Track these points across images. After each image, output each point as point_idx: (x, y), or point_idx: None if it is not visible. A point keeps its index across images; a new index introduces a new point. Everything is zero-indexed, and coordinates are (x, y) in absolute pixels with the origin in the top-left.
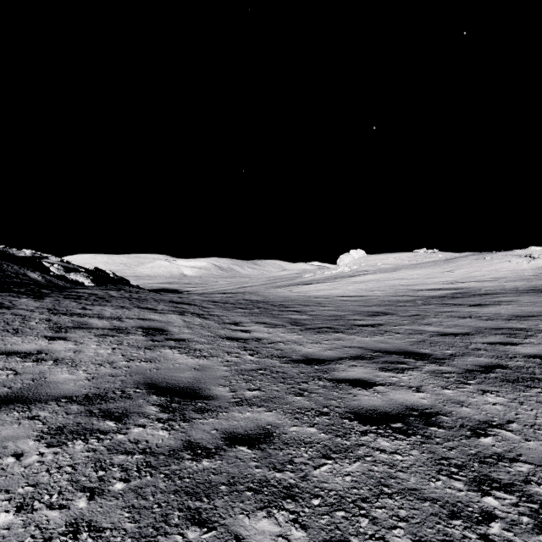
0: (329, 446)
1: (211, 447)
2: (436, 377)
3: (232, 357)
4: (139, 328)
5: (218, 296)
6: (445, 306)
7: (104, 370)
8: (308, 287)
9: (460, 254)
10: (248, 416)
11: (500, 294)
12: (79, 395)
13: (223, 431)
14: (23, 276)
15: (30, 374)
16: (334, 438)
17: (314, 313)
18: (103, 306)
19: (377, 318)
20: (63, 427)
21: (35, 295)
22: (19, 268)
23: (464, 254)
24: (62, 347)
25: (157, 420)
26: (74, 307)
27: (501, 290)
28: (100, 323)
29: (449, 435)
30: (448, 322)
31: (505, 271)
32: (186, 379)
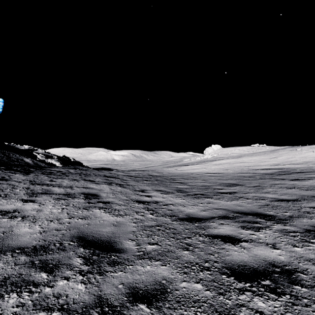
0: (215, 306)
1: (116, 304)
2: (285, 235)
3: (139, 216)
4: (82, 193)
5: (133, 173)
6: (275, 180)
7: (53, 225)
8: (187, 167)
9: (280, 147)
10: (148, 269)
11: (310, 172)
12: (29, 247)
13: (127, 286)
14: (21, 160)
15: (2, 228)
16: (217, 296)
17: (191, 184)
18: (63, 179)
19: (232, 188)
20: (7, 278)
21: (25, 172)
22: (19, 155)
23: (283, 147)
24: (30, 207)
25: (79, 272)
26: (46, 180)
27: (310, 170)
28: (58, 190)
29: (313, 295)
30: (280, 191)
31: (310, 157)
32: (106, 234)
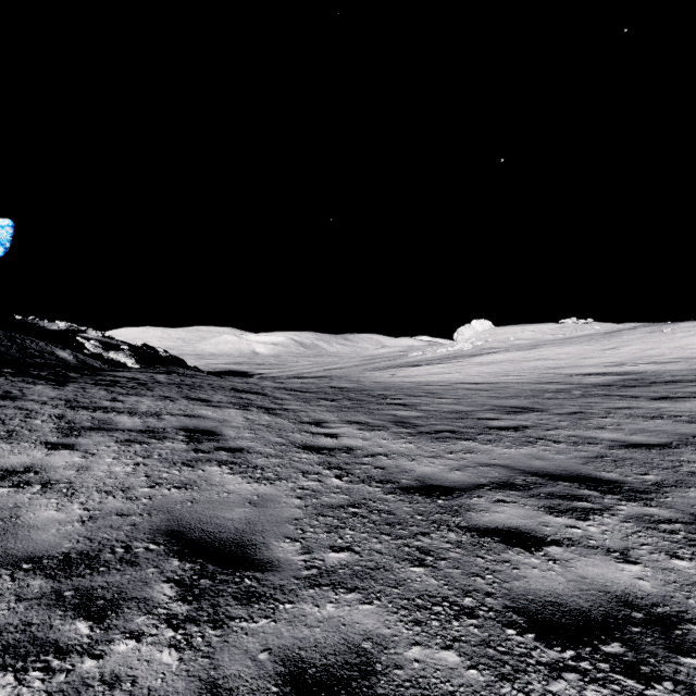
0: None
1: None
2: (648, 530)
3: (309, 481)
4: (181, 429)
5: (296, 382)
6: (616, 398)
7: (112, 503)
8: (416, 370)
9: (625, 325)
10: (329, 614)
11: (694, 381)
12: (54, 556)
13: (280, 655)
14: (49, 355)
15: None
16: (496, 683)
17: (428, 408)
18: (141, 397)
19: (520, 417)
20: None
21: (58, 380)
22: (45, 344)
23: (631, 325)
24: (62, 461)
25: (167, 620)
26: (102, 398)
27: (695, 376)
28: (129, 422)
29: None
30: (629, 424)
31: (694, 348)
32: (234, 524)
